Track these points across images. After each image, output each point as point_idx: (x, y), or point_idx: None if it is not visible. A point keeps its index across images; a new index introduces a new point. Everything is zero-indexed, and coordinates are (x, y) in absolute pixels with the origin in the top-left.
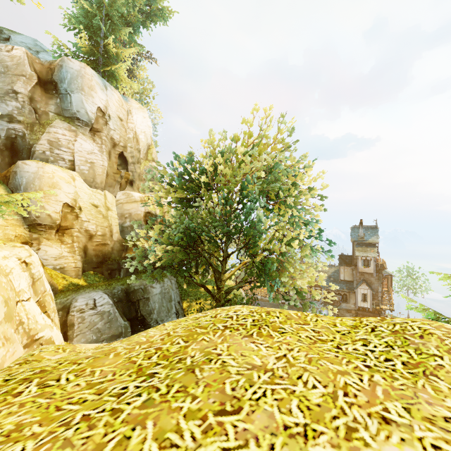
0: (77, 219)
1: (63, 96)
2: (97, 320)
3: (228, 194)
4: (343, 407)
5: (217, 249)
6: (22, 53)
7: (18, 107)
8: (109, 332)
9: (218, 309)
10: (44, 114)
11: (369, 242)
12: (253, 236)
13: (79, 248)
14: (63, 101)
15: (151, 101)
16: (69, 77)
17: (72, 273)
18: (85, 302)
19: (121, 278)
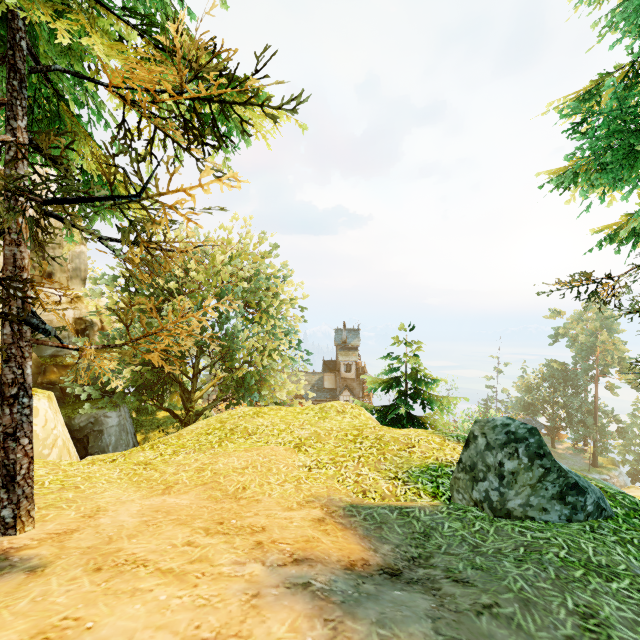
0: None
1: None
2: None
3: (202, 301)
4: (291, 428)
5: (184, 363)
6: None
7: None
8: None
9: (229, 411)
10: None
11: (352, 345)
12: (231, 348)
13: None
14: None
15: None
16: None
17: None
18: None
19: None
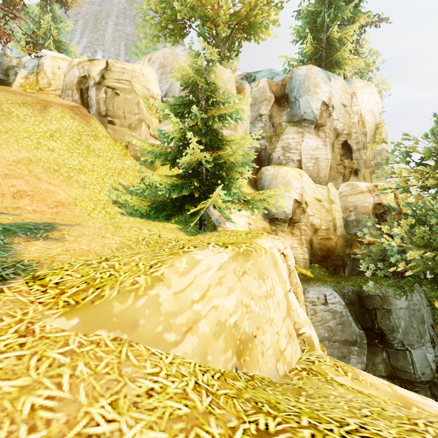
0: (304, 213)
1: (292, 104)
2: (329, 318)
3: None
4: None
5: None
6: (265, 82)
7: (262, 126)
8: (341, 335)
9: None
10: (279, 125)
11: None
12: None
13: (305, 241)
14: (292, 109)
15: (374, 74)
16: (297, 85)
17: (301, 263)
18: (316, 295)
19: (347, 277)
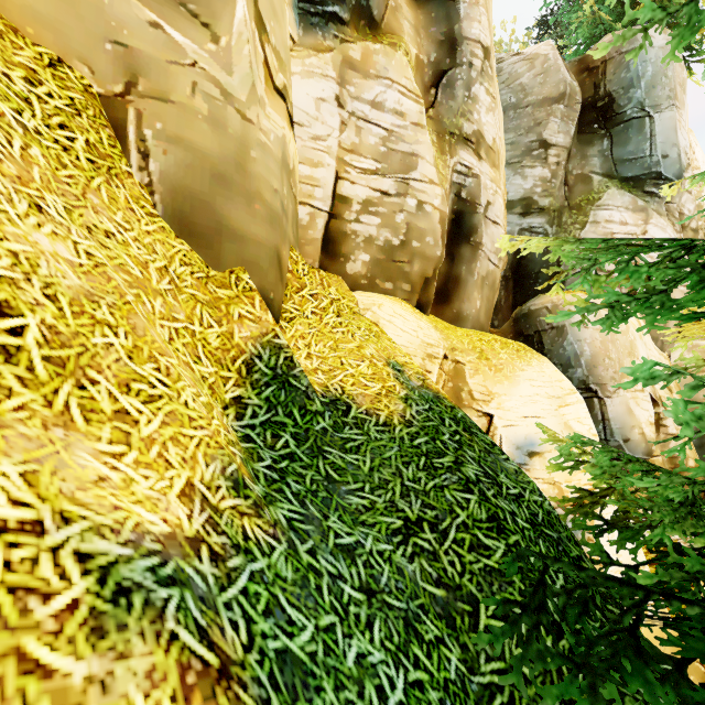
0: (659, 431)
1: (624, 127)
2: None
3: None
4: None
5: None
6: (551, 50)
7: (543, 177)
8: None
9: None
10: (579, 182)
11: None
12: None
13: None
14: (622, 141)
15: None
16: (648, 75)
17: None
18: None
19: None
